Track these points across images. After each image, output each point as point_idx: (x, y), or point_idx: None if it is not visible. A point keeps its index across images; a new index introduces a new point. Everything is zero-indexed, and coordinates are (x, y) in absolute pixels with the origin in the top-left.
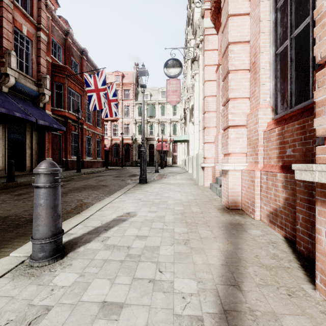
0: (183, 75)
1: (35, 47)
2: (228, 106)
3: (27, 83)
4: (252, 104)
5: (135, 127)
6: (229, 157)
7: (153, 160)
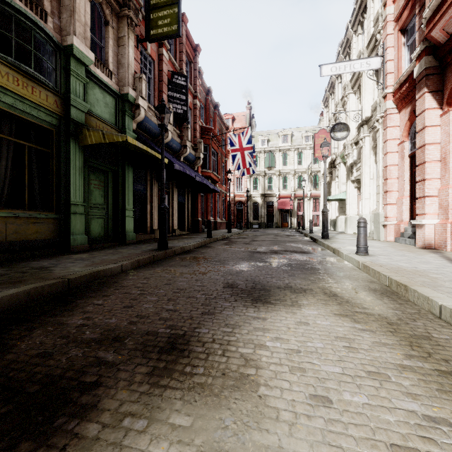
0: None
1: (192, 114)
2: (425, 184)
3: (191, 150)
4: (442, 183)
5: (250, 180)
6: (426, 216)
7: (271, 222)
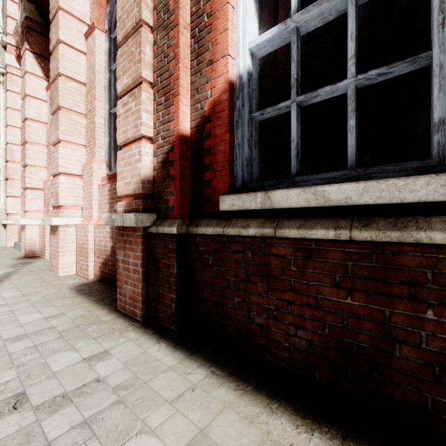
0: None
1: None
2: (26, 171)
3: None
4: (48, 173)
5: None
6: (27, 214)
7: None
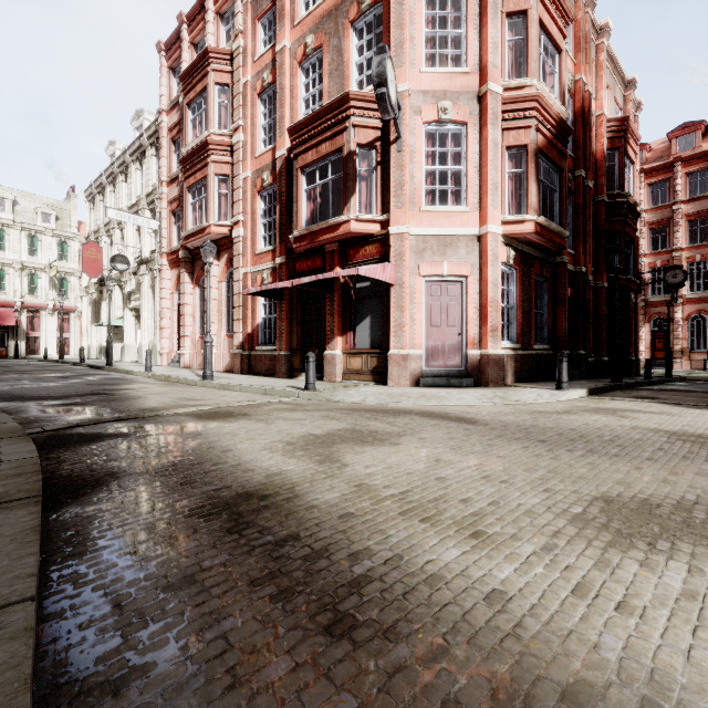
0: (108, 244)
1: None
2: (185, 328)
3: None
4: (194, 329)
5: None
6: (185, 348)
7: None
